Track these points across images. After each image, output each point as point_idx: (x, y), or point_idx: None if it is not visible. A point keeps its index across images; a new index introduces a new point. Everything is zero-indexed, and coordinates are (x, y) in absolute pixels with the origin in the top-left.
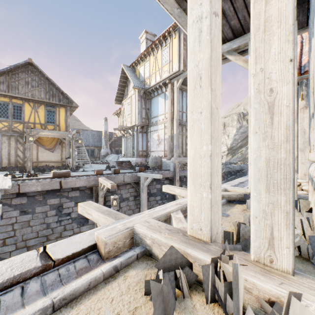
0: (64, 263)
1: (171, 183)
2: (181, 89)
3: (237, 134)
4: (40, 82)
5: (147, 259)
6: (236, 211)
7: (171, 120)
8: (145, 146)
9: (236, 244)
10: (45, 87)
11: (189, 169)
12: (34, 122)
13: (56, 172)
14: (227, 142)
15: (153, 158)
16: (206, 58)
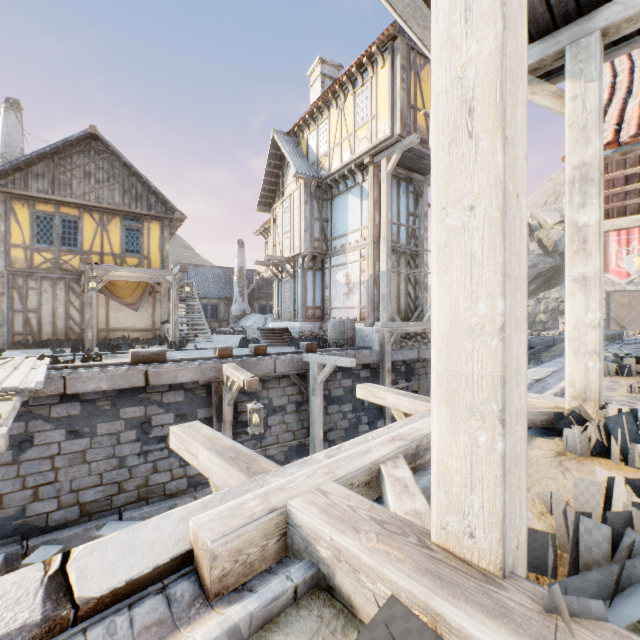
0: (105, 608)
1: (375, 377)
2: (396, 177)
3: None
4: (112, 173)
5: (322, 602)
6: (541, 458)
7: (374, 243)
8: (320, 297)
9: (573, 577)
10: (121, 181)
11: (435, 364)
12: (101, 251)
13: (139, 352)
14: None
15: (337, 322)
16: (489, 53)
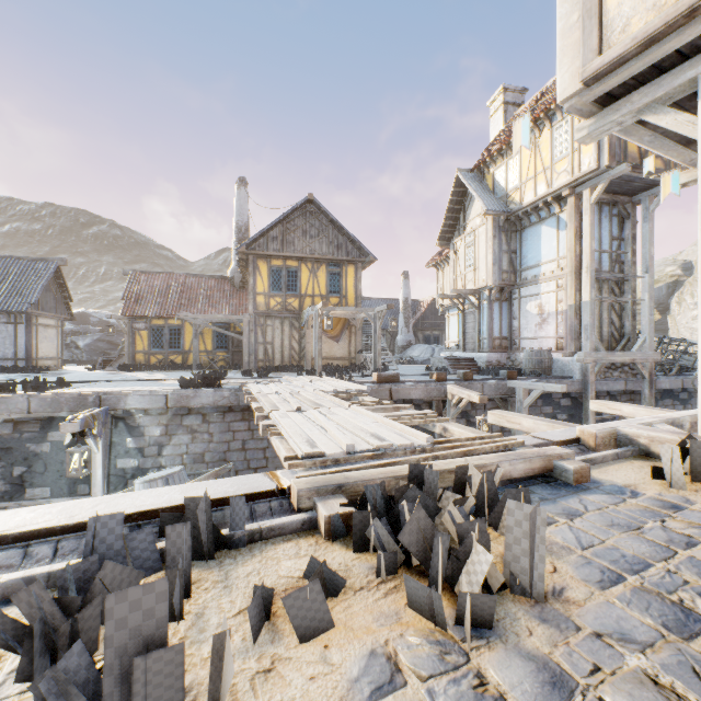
0: (561, 446)
1: (576, 406)
2: (597, 202)
3: None
4: (320, 229)
5: (644, 457)
6: None
7: (573, 273)
8: (506, 328)
9: None
10: (327, 235)
11: (700, 366)
12: (313, 294)
13: (381, 374)
14: None
15: (533, 352)
16: None
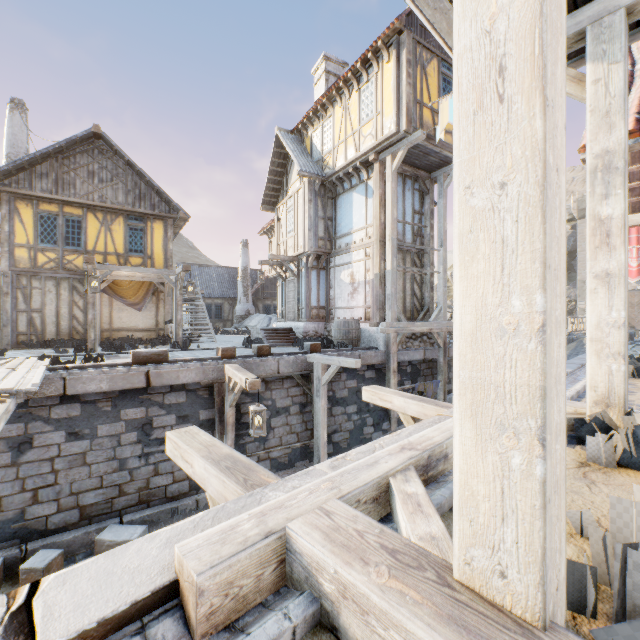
0: None
1: (380, 378)
2: (401, 174)
3: None
4: (115, 172)
5: None
6: None
7: (379, 242)
8: (324, 297)
9: (622, 623)
10: (124, 181)
11: (457, 371)
12: (105, 251)
13: (140, 352)
14: None
15: (341, 322)
16: None
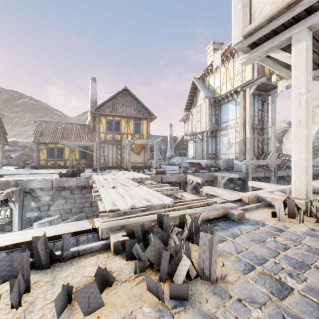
0: (233, 202)
1: (243, 184)
2: (252, 94)
3: None
4: (130, 103)
5: (269, 207)
6: None
7: (242, 125)
8: (214, 149)
9: None
10: (133, 105)
11: (292, 165)
12: (127, 133)
13: (157, 170)
14: None
15: (225, 160)
16: (304, 114)
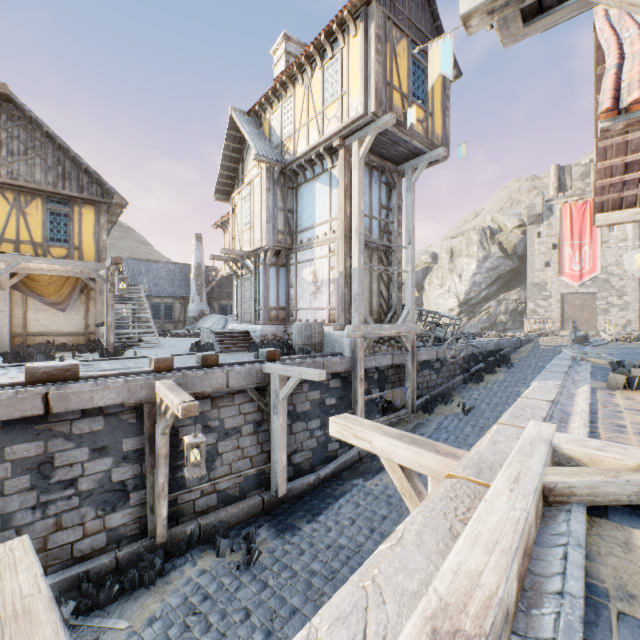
0: None
1: (346, 387)
2: (368, 165)
3: (480, 273)
4: (30, 144)
5: None
6: None
7: (344, 236)
8: (284, 297)
9: None
10: (43, 155)
11: None
12: (17, 239)
13: (38, 368)
14: (457, 290)
15: (303, 325)
16: None
